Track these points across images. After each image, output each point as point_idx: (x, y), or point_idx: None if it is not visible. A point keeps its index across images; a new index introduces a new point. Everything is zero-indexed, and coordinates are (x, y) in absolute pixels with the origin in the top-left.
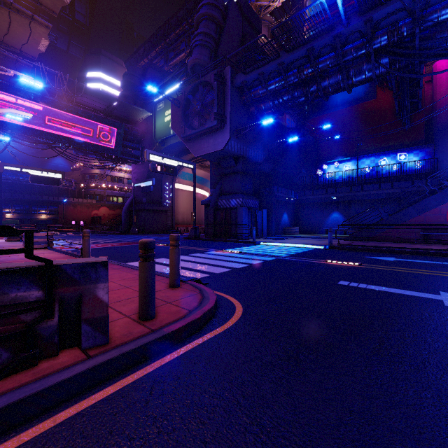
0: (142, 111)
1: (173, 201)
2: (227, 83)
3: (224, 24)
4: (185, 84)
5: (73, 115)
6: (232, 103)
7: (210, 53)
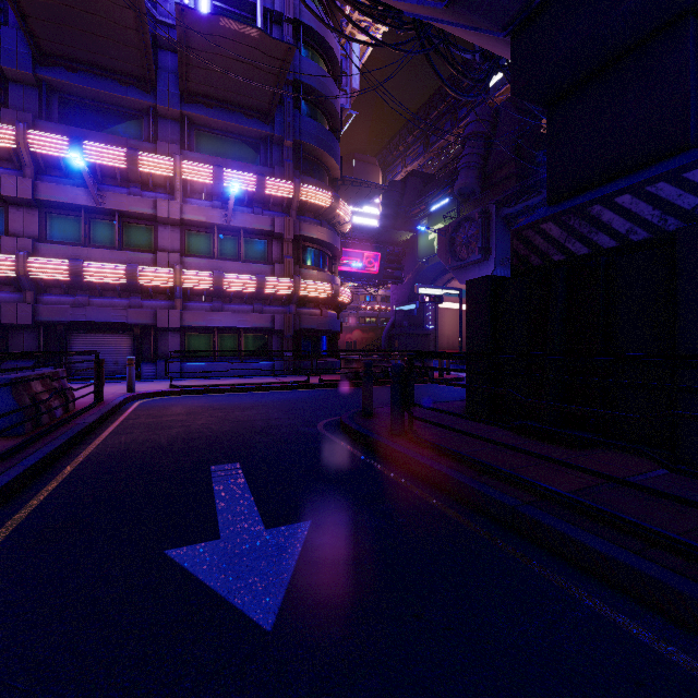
0: (405, 233)
1: (436, 323)
2: (491, 217)
3: (494, 135)
4: (450, 200)
5: (345, 250)
6: (497, 235)
7: (477, 172)
